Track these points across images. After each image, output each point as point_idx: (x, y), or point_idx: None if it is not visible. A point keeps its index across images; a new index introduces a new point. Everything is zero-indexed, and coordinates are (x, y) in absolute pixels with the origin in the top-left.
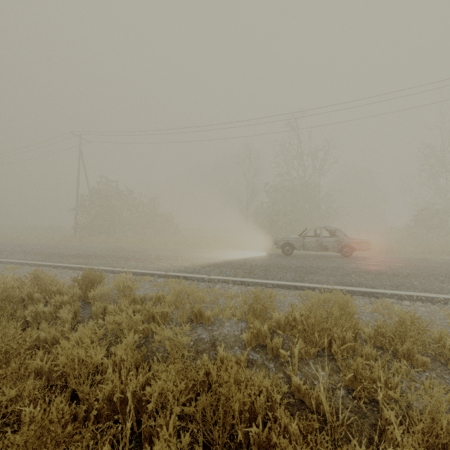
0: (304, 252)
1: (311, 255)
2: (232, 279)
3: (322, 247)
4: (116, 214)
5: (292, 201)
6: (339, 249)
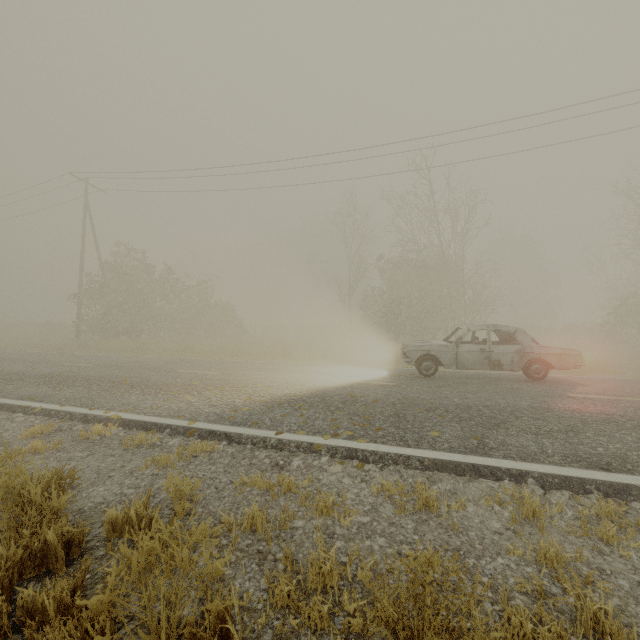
0: (451, 369)
1: (469, 376)
2: (328, 443)
3: (491, 363)
4: (144, 303)
5: (420, 283)
6: (523, 367)
